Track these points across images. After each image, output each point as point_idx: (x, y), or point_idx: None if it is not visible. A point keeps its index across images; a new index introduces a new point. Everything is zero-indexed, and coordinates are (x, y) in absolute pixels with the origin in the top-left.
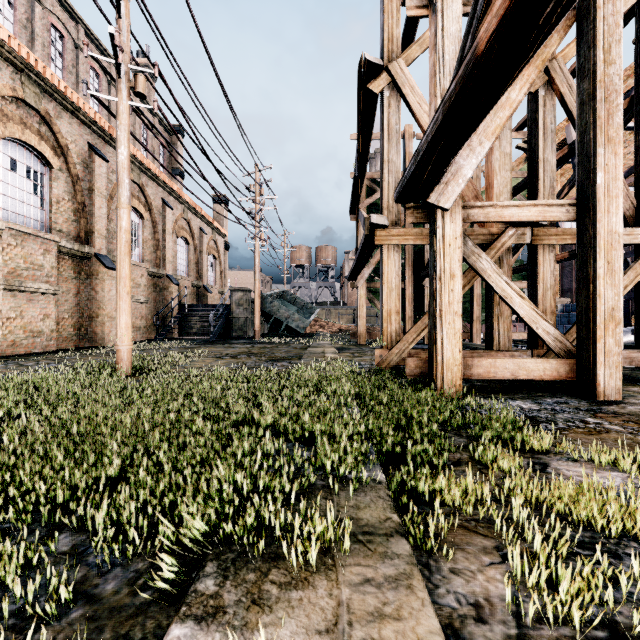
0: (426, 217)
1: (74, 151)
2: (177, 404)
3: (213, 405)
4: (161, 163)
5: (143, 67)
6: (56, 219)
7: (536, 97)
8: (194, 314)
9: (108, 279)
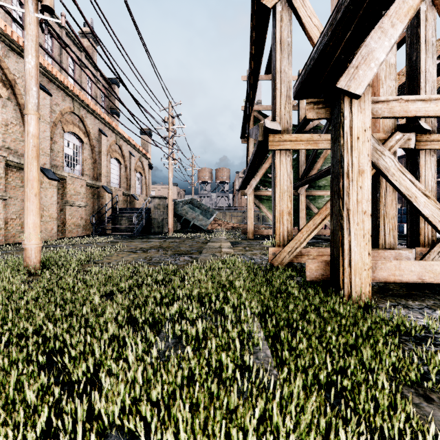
0: (327, 112)
1: (21, 85)
2: (34, 326)
3: (76, 330)
4: (81, 85)
5: (88, 34)
6: (5, 138)
7: (418, 13)
8: (123, 215)
9: (50, 188)
